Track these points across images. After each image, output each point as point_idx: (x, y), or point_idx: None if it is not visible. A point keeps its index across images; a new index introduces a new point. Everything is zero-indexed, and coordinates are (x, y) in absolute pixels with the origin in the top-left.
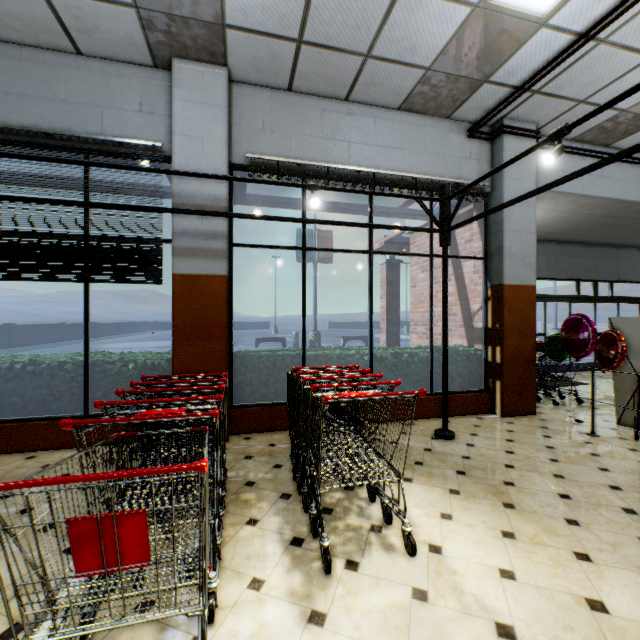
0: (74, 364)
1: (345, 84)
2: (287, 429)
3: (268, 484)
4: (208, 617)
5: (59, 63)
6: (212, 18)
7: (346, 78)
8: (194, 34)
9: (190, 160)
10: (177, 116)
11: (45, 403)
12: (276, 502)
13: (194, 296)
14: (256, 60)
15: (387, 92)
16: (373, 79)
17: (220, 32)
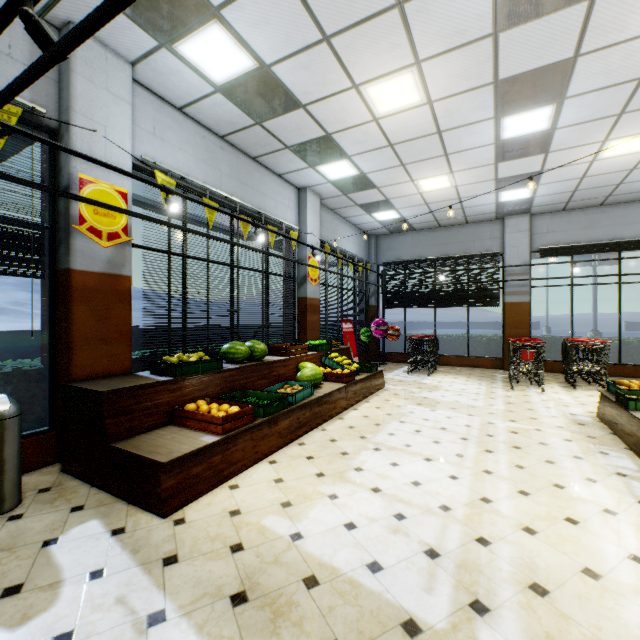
0: (462, 337)
1: (597, 203)
2: (561, 373)
3: (552, 380)
4: (539, 385)
5: (459, 229)
6: (526, 207)
7: (597, 202)
8: (516, 211)
9: (512, 256)
10: (506, 239)
11: (452, 351)
12: (556, 382)
13: (514, 311)
14: (544, 209)
15: (627, 199)
16: (615, 199)
17: (528, 208)
